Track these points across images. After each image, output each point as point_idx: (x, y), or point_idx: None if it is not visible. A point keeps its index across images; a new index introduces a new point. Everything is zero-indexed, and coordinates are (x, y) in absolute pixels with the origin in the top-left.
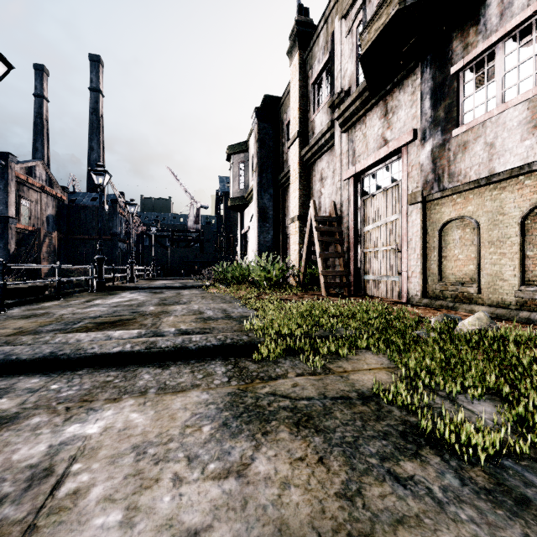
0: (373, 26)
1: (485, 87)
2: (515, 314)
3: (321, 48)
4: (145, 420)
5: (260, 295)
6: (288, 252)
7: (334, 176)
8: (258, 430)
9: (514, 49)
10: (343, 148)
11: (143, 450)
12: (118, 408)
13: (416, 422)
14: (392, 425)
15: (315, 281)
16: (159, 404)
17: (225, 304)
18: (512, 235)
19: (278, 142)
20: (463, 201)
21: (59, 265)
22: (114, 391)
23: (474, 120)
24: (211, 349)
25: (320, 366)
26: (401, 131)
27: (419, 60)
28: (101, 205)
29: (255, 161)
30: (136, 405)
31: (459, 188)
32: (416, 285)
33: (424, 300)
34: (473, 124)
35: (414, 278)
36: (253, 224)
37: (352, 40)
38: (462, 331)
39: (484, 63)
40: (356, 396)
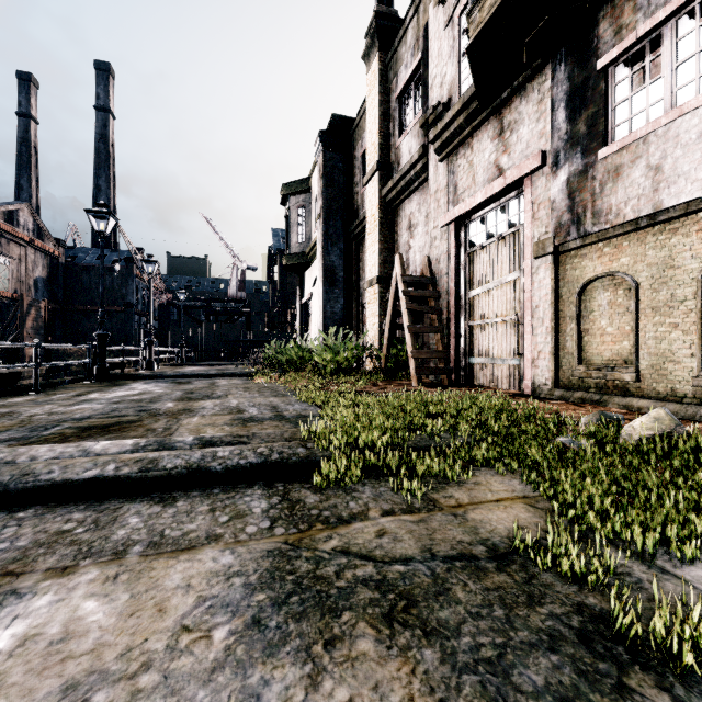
0: (487, 0)
1: (647, 87)
2: (694, 410)
3: (410, 47)
4: (107, 617)
5: (326, 386)
6: (364, 328)
7: (427, 222)
8: (318, 636)
9: (692, 30)
10: (440, 183)
11: (82, 695)
12: (65, 588)
13: (599, 607)
14: (559, 616)
15: (402, 366)
16: (143, 577)
17: (276, 399)
18: (687, 297)
19: (350, 178)
20: (614, 251)
21: (38, 344)
22: (68, 551)
23: (631, 134)
24: (246, 470)
25: (419, 497)
26: (523, 155)
27: (549, 54)
28: (102, 260)
29: (319, 204)
30: (99, 582)
31: (608, 232)
32: (545, 371)
33: (556, 392)
34: (630, 140)
35: (542, 360)
36: (317, 289)
37: (453, 33)
38: (632, 437)
39: (645, 53)
40: (484, 553)
